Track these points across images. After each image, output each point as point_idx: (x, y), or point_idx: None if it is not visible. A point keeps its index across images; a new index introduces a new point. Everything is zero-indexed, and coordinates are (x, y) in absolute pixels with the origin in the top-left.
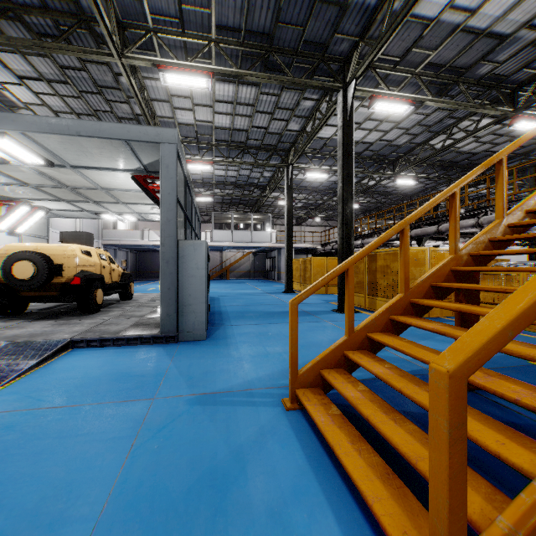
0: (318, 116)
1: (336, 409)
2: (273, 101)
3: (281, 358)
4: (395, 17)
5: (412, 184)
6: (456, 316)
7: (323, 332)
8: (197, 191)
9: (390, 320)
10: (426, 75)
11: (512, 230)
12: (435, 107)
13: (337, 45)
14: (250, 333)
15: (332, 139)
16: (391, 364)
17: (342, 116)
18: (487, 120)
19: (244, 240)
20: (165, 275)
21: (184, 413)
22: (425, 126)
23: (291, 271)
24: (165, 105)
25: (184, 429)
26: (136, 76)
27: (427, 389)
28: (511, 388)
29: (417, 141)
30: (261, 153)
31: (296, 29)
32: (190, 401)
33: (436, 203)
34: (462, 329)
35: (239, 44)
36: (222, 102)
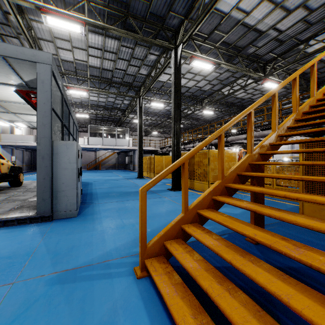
0: (159, 67)
1: (177, 277)
2: (130, 52)
3: (134, 228)
4: (207, 5)
5: (211, 114)
6: (251, 194)
7: (163, 205)
8: (77, 110)
9: (212, 199)
10: (221, 49)
11: (281, 138)
12: (225, 69)
13: (171, 20)
14: (112, 209)
15: (167, 82)
16: (217, 235)
17: (174, 66)
18: (250, 80)
19: (111, 144)
20: (40, 168)
21: (41, 296)
22: (220, 80)
23: (141, 164)
24: (50, 44)
25: (37, 318)
26: (24, 17)
27: (250, 258)
28: (321, 260)
29: (215, 89)
30: (122, 87)
31: (145, 3)
32: (50, 281)
33: (240, 118)
34: (265, 206)
35: (105, 6)
36: (94, 48)
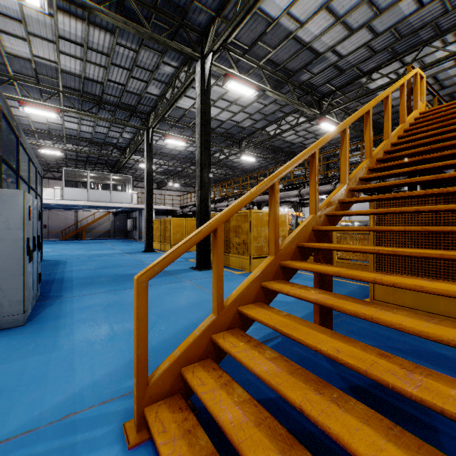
0: (178, 85)
1: (205, 441)
2: (131, 57)
3: (132, 340)
4: None
5: (252, 162)
6: (315, 276)
7: (183, 294)
8: (43, 143)
9: (262, 287)
10: (267, 70)
11: (352, 194)
12: (271, 100)
13: (196, 15)
14: (96, 306)
15: (191, 111)
16: (272, 351)
17: (200, 85)
18: (303, 118)
19: (103, 200)
20: None
21: None
22: (264, 114)
23: (151, 231)
24: None
25: None
26: None
27: (332, 396)
28: (455, 397)
29: (257, 127)
30: (120, 112)
31: None
32: None
33: (301, 161)
34: (345, 298)
35: None
36: (68, 41)
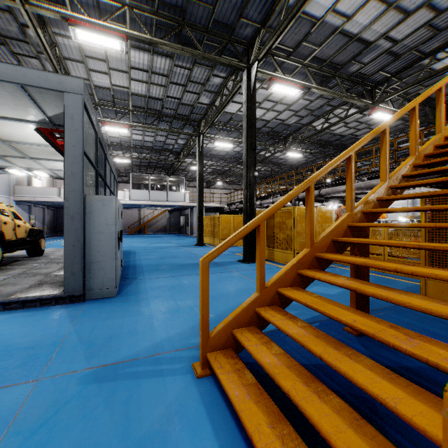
0: (225, 93)
1: (250, 377)
2: (186, 74)
3: (192, 313)
4: (291, 8)
5: (298, 157)
6: (352, 268)
7: (231, 282)
8: (115, 153)
9: (298, 274)
10: (312, 67)
11: (393, 191)
12: (317, 95)
13: (243, 29)
14: (163, 287)
15: (237, 114)
16: (304, 322)
17: (246, 92)
18: (353, 109)
19: (161, 199)
20: (69, 232)
21: (74, 397)
22: (310, 110)
23: (202, 227)
24: (79, 66)
25: (69, 424)
26: (46, 31)
27: (347, 352)
28: (441, 354)
29: (303, 123)
30: (176, 122)
31: (207, 8)
32: (85, 378)
33: (336, 164)
34: (369, 284)
35: (153, 14)
36: (137, 69)
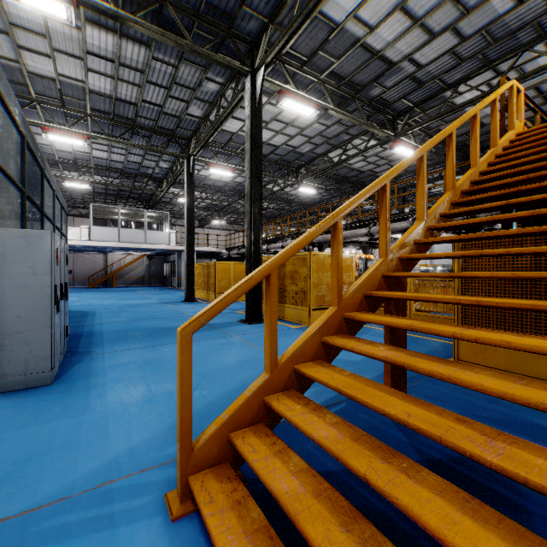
0: (223, 105)
1: (257, 513)
2: (169, 73)
3: (172, 402)
4: (307, 2)
5: (312, 194)
6: (386, 330)
7: (230, 351)
8: (67, 175)
9: (322, 343)
10: (330, 84)
11: (431, 233)
12: (334, 120)
13: (245, 22)
14: (131, 364)
15: (239, 135)
16: (334, 415)
17: (250, 104)
18: (373, 141)
19: (136, 241)
20: None
21: None
22: (326, 137)
23: (192, 277)
24: (2, 38)
25: None
26: None
27: (401, 465)
28: (541, 467)
29: (318, 152)
30: (156, 137)
31: None
32: None
33: (369, 195)
34: (419, 355)
35: None
36: (98, 56)
